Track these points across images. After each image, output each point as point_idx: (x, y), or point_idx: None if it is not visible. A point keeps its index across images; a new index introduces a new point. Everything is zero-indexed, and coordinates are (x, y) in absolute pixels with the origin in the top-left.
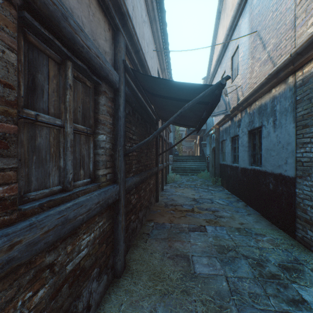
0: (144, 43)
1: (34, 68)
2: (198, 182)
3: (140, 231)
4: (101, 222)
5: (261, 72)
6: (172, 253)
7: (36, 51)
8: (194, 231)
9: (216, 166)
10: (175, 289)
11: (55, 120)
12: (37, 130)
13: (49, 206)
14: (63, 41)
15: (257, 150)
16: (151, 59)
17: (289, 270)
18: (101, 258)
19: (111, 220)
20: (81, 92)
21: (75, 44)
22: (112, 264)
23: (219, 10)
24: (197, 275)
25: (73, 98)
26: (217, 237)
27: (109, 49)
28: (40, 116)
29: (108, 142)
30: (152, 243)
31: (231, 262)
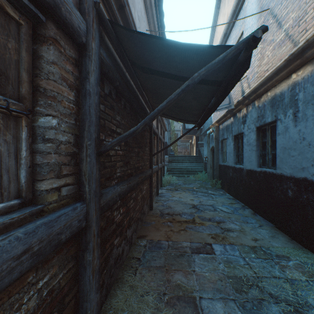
0: (134, 13)
1: None
2: (196, 185)
3: (128, 255)
4: (46, 277)
5: (275, 56)
6: (171, 293)
7: None
8: (198, 252)
9: (216, 167)
10: None
11: None
12: None
13: None
14: None
15: (268, 150)
16: None
17: None
18: None
19: (73, 263)
20: None
21: None
22: None
23: None
24: None
25: None
26: (230, 262)
27: None
28: None
29: (64, 131)
30: (143, 276)
31: (257, 310)
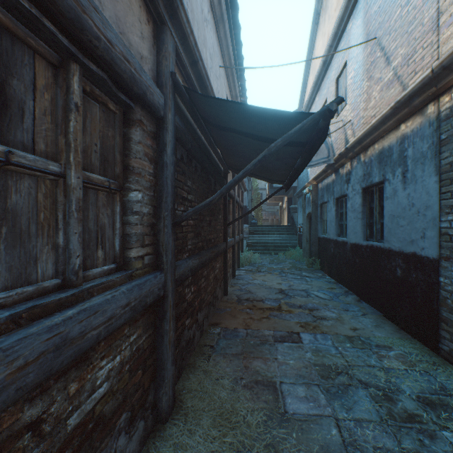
0: (206, 54)
1: (3, 68)
2: (286, 265)
3: (199, 342)
4: (135, 335)
5: (383, 99)
6: (249, 378)
7: (9, 37)
8: (282, 341)
9: (313, 241)
10: (255, 442)
11: (47, 164)
12: (10, 181)
13: (32, 317)
14: (60, 24)
15: (375, 218)
16: (216, 80)
17: (434, 406)
18: (135, 394)
19: (152, 330)
20: (99, 120)
21: (82, 32)
22: (154, 401)
23: (317, 10)
24: (290, 416)
25: (82, 127)
26: (319, 351)
27: (148, 52)
28: (16, 154)
29: (146, 203)
30: (218, 362)
31: (342, 393)
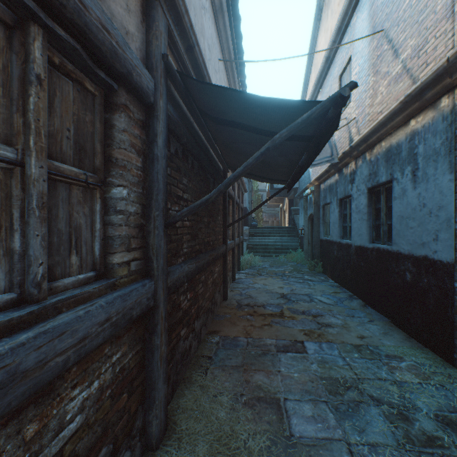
0: (204, 44)
1: None
2: (287, 268)
3: (196, 353)
4: (118, 353)
5: (390, 94)
6: (250, 394)
7: None
8: (286, 351)
9: (315, 243)
10: None
11: None
12: None
13: None
14: None
15: (382, 219)
16: (215, 74)
17: (455, 427)
18: (118, 422)
19: (140, 346)
20: (72, 100)
21: None
22: (142, 426)
23: (319, 6)
24: (297, 440)
25: (46, 105)
26: (325, 362)
27: (135, 29)
28: None
29: (133, 201)
30: (216, 376)
31: (353, 412)
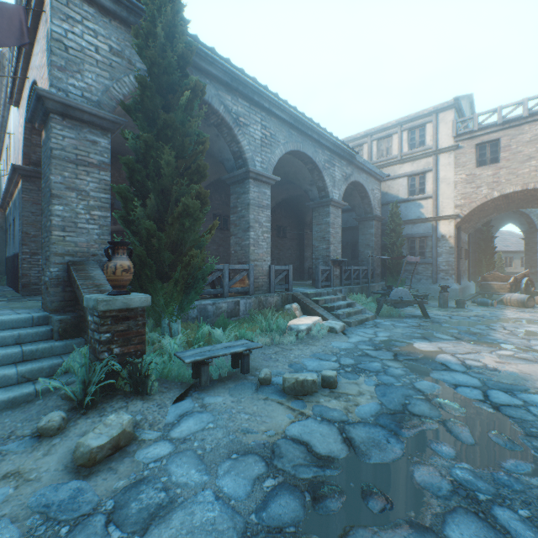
0: None
1: None
2: None
3: None
4: None
5: None
6: None
7: None
8: None
9: (2, 262)
10: None
11: None
12: None
13: None
14: None
15: None
16: None
17: None
18: None
19: None
20: None
21: None
22: None
23: (4, 64)
24: None
25: None
26: None
27: None
28: None
29: None
30: None
31: None
